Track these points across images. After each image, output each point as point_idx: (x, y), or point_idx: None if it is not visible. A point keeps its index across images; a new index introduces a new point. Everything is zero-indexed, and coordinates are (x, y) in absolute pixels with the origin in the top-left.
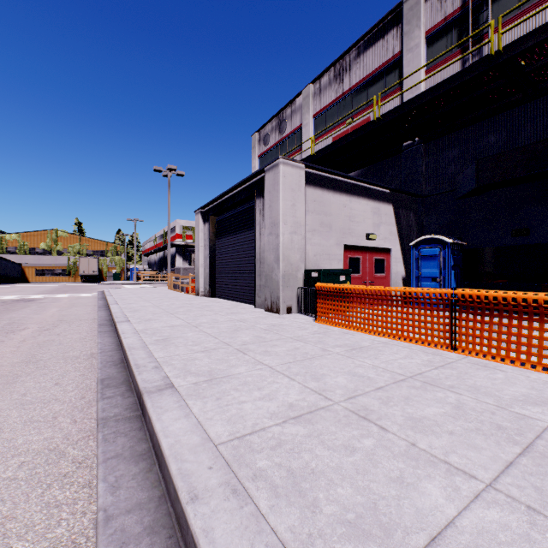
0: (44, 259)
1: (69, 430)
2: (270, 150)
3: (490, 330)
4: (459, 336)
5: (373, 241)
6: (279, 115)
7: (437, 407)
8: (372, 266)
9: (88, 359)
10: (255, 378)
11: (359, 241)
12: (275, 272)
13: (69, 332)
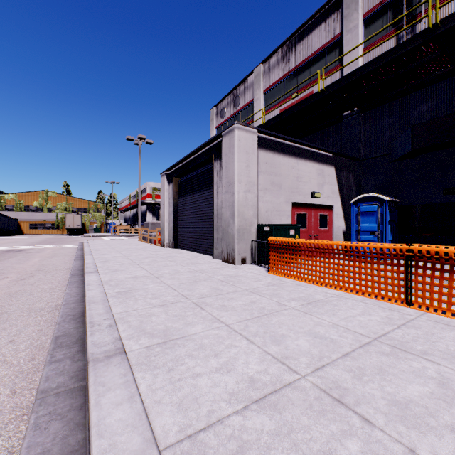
0: (36, 215)
1: (4, 406)
2: (225, 122)
3: (450, 286)
4: (415, 291)
5: (318, 198)
6: (234, 91)
7: (420, 383)
8: (317, 221)
9: (51, 311)
10: (212, 339)
11: (305, 199)
12: (231, 227)
13: (43, 282)
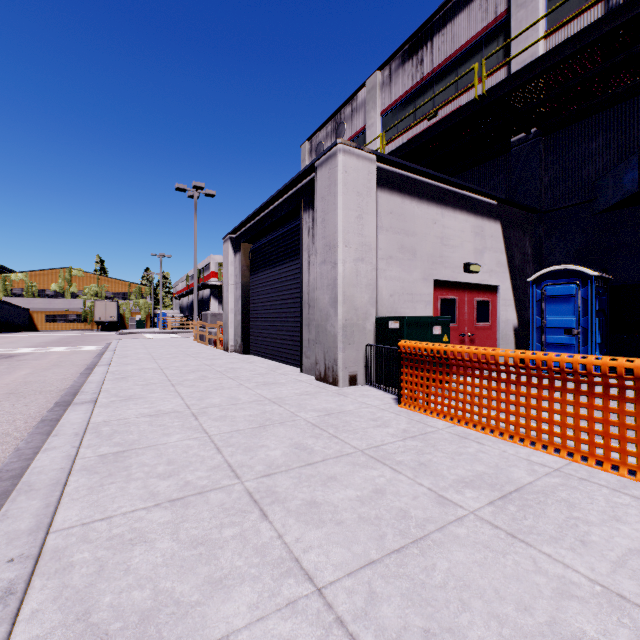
0: (55, 303)
1: None
2: None
3: None
4: None
5: (475, 274)
6: (336, 116)
7: None
8: (473, 312)
9: None
10: None
11: (454, 275)
12: (331, 321)
13: None
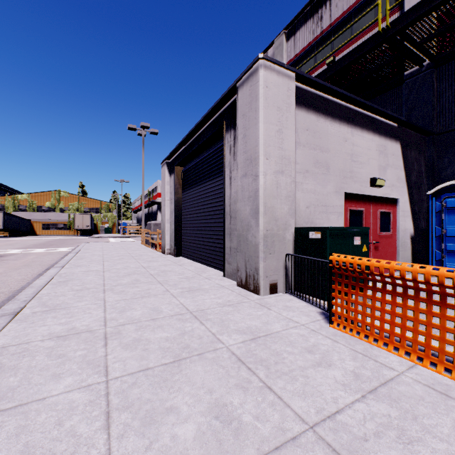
0: (49, 216)
1: None
2: None
3: None
4: None
5: (379, 188)
6: None
7: None
8: (377, 222)
9: None
10: None
11: (362, 189)
12: (252, 231)
13: None
